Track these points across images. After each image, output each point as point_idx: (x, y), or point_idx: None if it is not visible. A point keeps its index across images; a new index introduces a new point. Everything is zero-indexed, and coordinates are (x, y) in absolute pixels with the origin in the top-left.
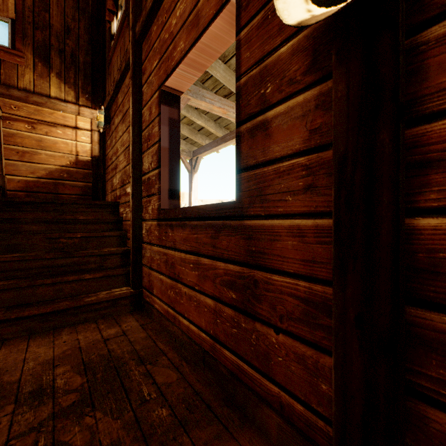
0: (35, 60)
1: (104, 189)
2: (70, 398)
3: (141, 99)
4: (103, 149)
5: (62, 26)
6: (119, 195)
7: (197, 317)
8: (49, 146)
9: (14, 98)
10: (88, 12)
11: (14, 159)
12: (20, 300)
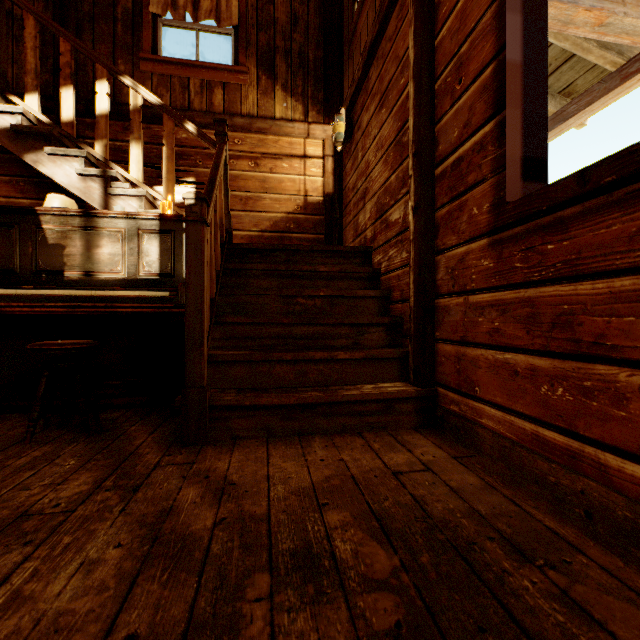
0: (258, 74)
1: (340, 241)
2: (382, 608)
3: (432, 20)
4: (339, 180)
5: (288, 16)
6: (371, 236)
7: None
8: (274, 187)
9: (237, 129)
10: None
11: (237, 209)
12: (253, 380)
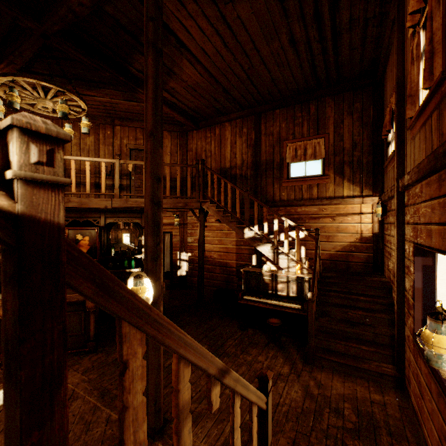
0: (334, 176)
1: (382, 260)
2: (349, 425)
3: (403, 232)
4: (381, 228)
5: (350, 144)
6: (391, 280)
7: (430, 436)
8: (343, 230)
9: (324, 205)
10: (369, 122)
11: (324, 240)
12: (329, 346)
